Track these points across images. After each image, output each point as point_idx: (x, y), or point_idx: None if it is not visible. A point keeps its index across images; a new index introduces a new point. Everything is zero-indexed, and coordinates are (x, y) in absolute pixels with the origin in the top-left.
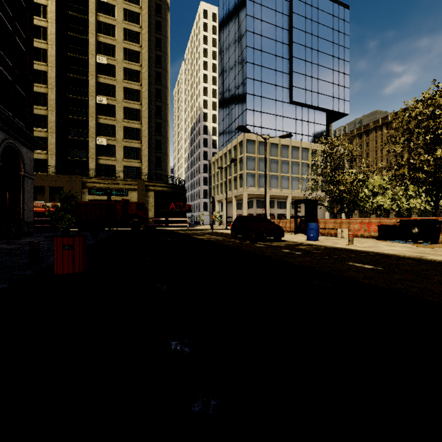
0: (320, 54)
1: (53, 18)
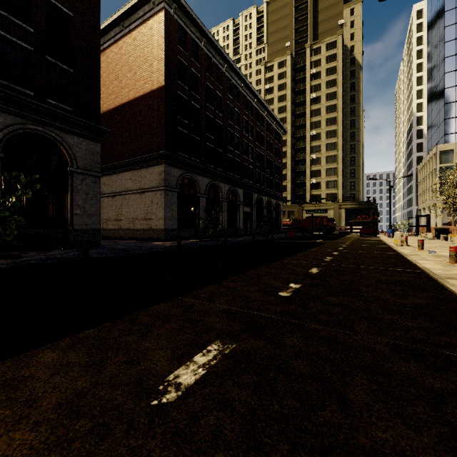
0: None
1: (289, 122)
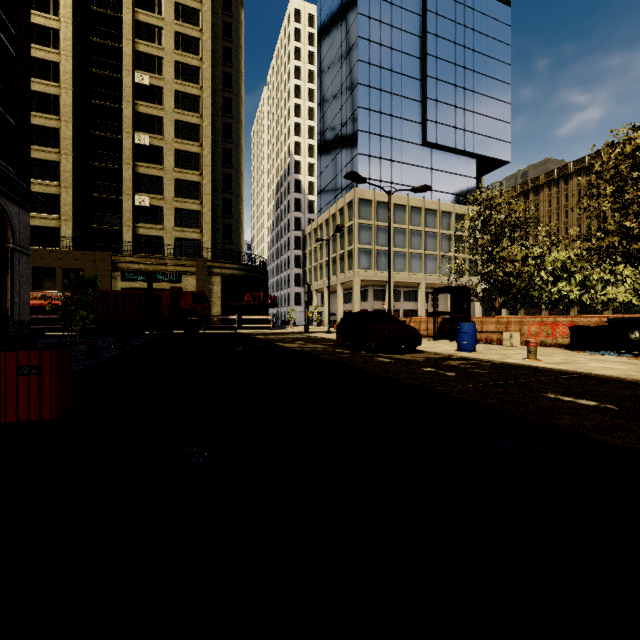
0: (468, 72)
1: (69, 16)
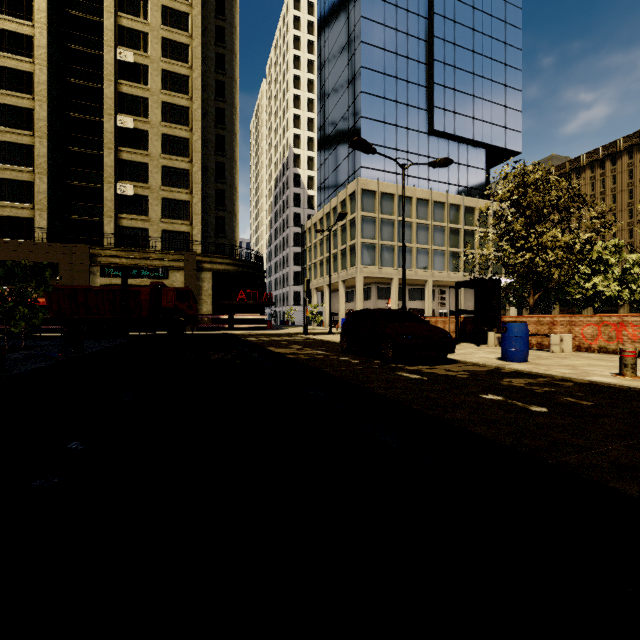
0: (477, 57)
1: None
